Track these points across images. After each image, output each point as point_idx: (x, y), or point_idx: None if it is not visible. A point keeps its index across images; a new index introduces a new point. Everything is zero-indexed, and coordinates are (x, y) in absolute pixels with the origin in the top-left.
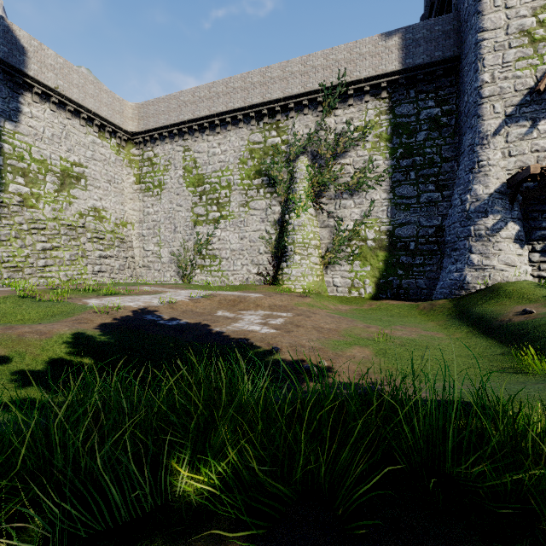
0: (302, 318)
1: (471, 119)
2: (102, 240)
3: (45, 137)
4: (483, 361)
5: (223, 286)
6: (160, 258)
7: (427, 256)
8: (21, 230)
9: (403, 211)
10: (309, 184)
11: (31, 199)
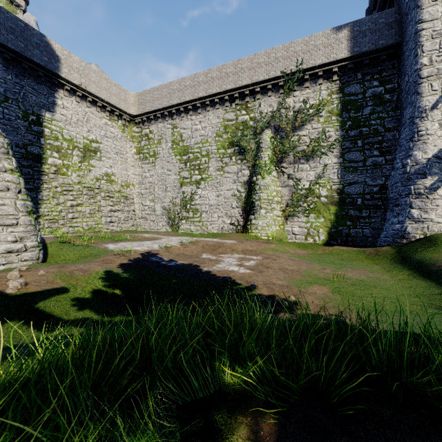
0: (269, 261)
1: (411, 96)
2: (112, 198)
3: (72, 122)
4: (423, 299)
5: (203, 233)
6: (155, 212)
7: (372, 210)
8: (56, 192)
9: (351, 172)
10: (272, 152)
11: (63, 168)
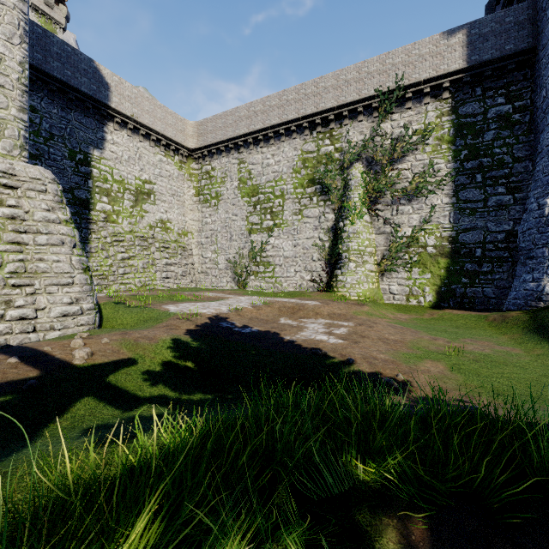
0: (364, 328)
1: None
2: (168, 249)
3: (123, 160)
4: None
5: (277, 292)
6: (217, 265)
7: (496, 263)
8: (106, 243)
9: (467, 215)
10: (364, 191)
11: (112, 215)
